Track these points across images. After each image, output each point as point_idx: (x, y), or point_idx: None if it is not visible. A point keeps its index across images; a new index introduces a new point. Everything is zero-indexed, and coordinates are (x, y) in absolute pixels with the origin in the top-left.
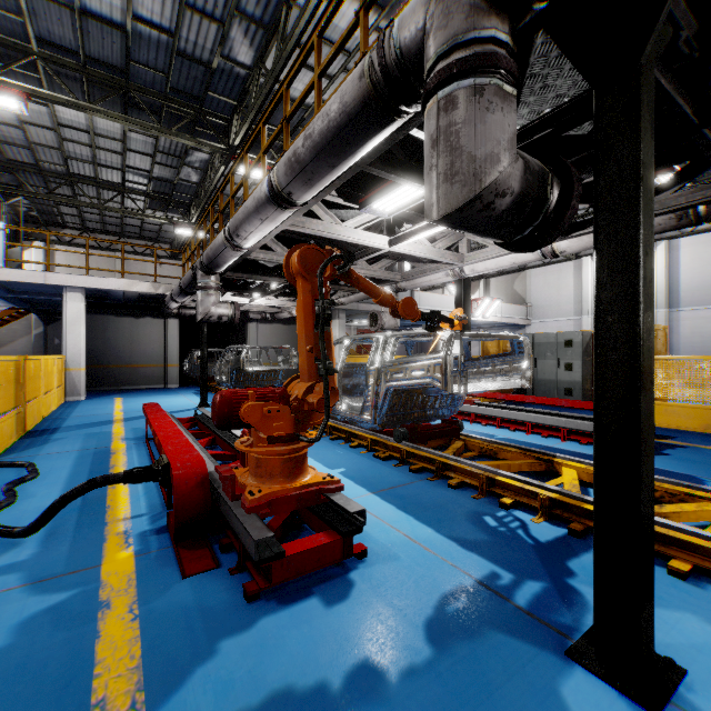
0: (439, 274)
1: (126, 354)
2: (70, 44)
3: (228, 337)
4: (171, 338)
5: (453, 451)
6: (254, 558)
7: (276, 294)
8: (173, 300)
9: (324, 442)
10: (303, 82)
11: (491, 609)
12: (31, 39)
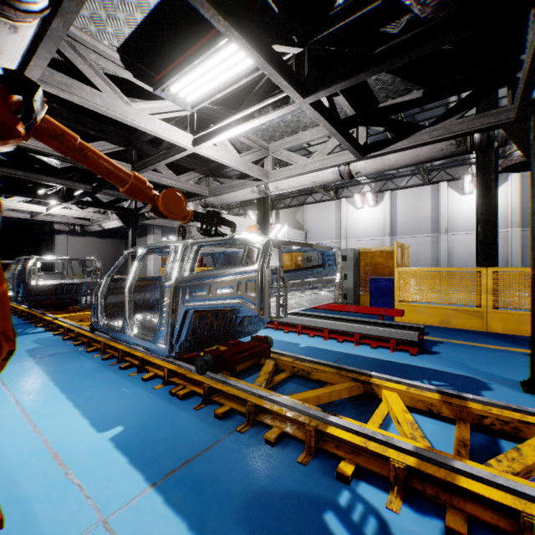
0: (245, 191)
1: None
2: None
3: (35, 248)
4: None
5: (266, 378)
6: None
7: (75, 203)
8: None
9: (110, 375)
10: None
11: None
12: None
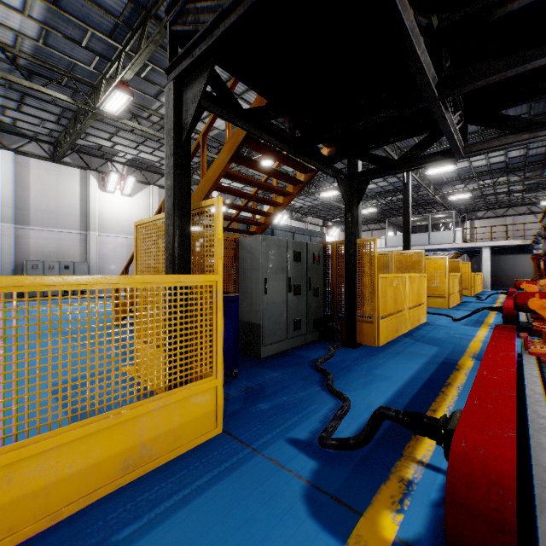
0: None
1: (509, 273)
2: (485, 170)
3: None
4: None
5: None
6: None
7: None
8: (530, 249)
9: None
10: None
11: None
12: (473, 174)
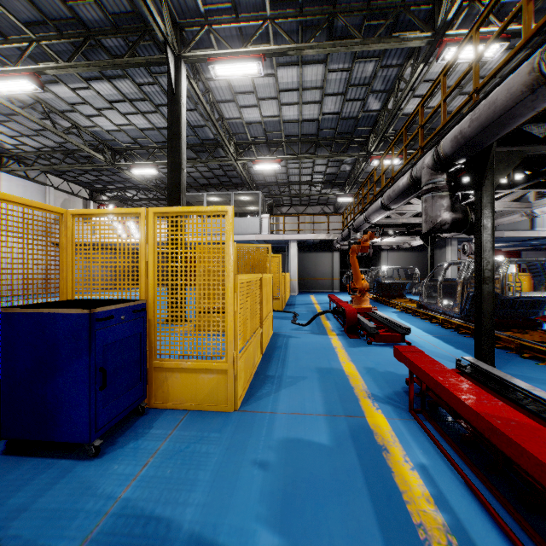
0: (514, 216)
1: (312, 272)
2: (296, 133)
3: (368, 261)
4: (335, 263)
5: None
6: (370, 331)
7: (396, 235)
8: (338, 243)
9: (416, 320)
10: (413, 104)
11: (449, 358)
12: (282, 137)
